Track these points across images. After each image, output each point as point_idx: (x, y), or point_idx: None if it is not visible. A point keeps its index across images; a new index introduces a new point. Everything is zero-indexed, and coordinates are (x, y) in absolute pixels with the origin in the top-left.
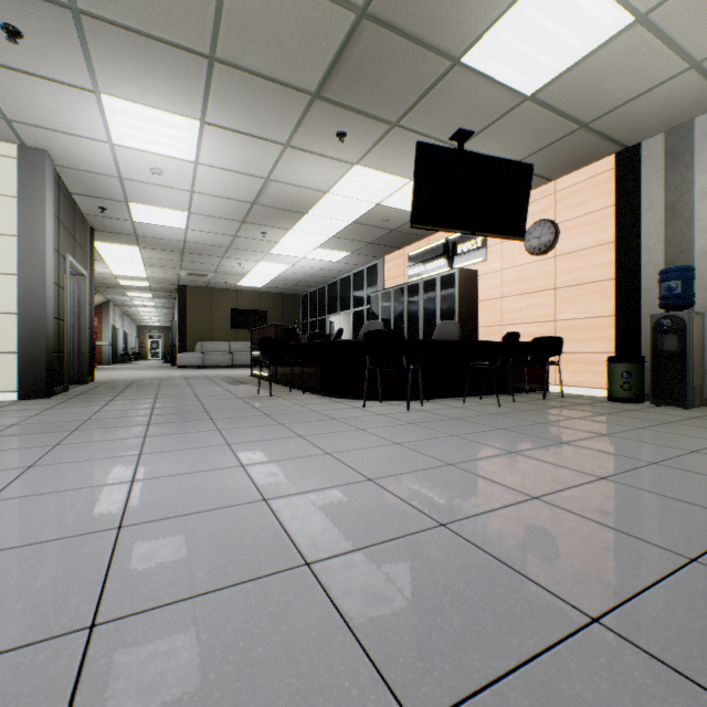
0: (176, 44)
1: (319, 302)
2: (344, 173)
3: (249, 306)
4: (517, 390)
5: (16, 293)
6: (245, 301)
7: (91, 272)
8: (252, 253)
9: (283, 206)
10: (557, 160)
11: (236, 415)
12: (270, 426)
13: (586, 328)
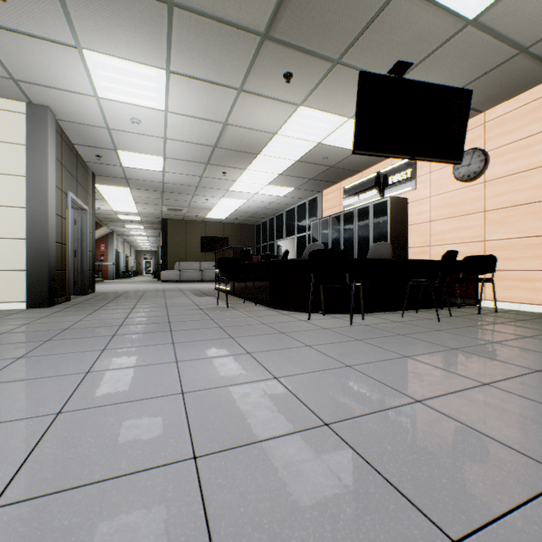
0: None
1: (269, 230)
2: (290, 115)
3: (215, 234)
4: (449, 304)
5: (25, 222)
6: (212, 230)
7: (92, 207)
8: (216, 191)
9: (239, 148)
10: (489, 90)
11: (193, 327)
12: (221, 340)
13: (517, 247)
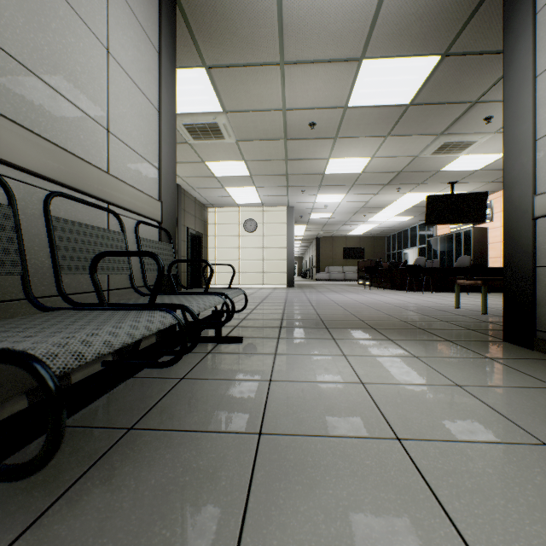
0: (343, 185)
1: (397, 241)
2: (402, 195)
3: (353, 245)
4: (496, 291)
5: (286, 254)
6: (351, 242)
7: None
8: (357, 222)
9: (374, 207)
10: None
11: (360, 292)
12: (371, 294)
13: None
